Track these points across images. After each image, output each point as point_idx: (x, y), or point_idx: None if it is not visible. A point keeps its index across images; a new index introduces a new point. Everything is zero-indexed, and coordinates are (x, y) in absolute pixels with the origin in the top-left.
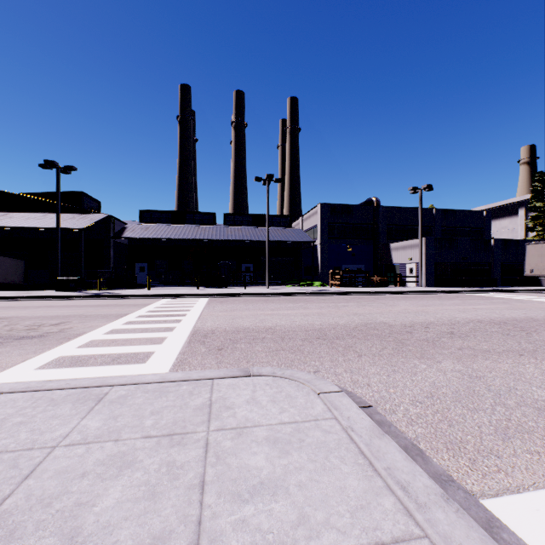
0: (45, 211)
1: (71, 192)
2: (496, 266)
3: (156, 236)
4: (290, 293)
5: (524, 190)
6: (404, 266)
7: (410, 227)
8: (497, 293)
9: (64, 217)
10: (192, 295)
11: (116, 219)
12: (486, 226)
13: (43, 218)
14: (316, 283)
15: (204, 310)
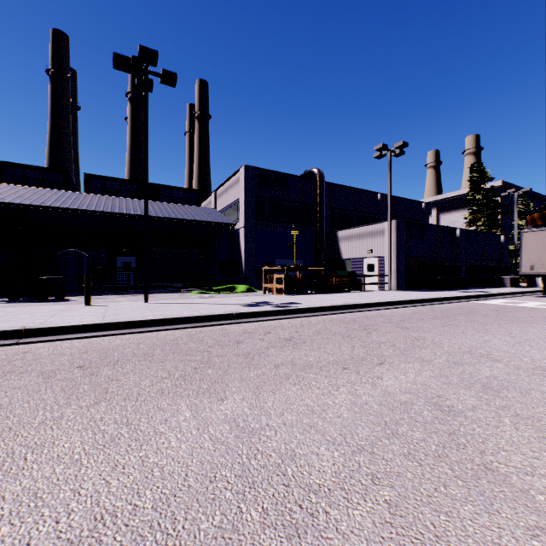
0: None
1: None
2: (461, 263)
3: None
4: (194, 317)
5: (431, 192)
6: (361, 262)
7: (354, 214)
8: (500, 298)
9: None
10: None
11: None
12: (425, 220)
13: None
14: (240, 286)
15: None
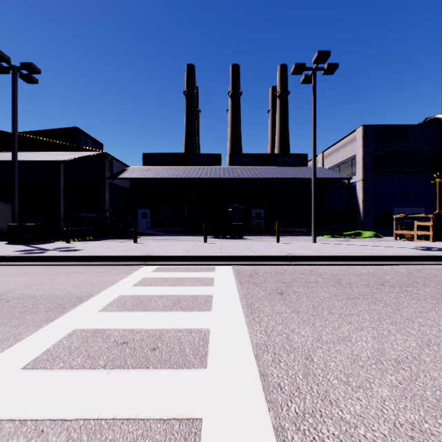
0: (39, 150)
1: (66, 128)
2: None
3: (155, 176)
4: (395, 256)
5: None
6: None
7: None
8: None
9: (52, 154)
10: (198, 259)
11: (114, 158)
12: None
13: (29, 154)
14: (365, 232)
15: None
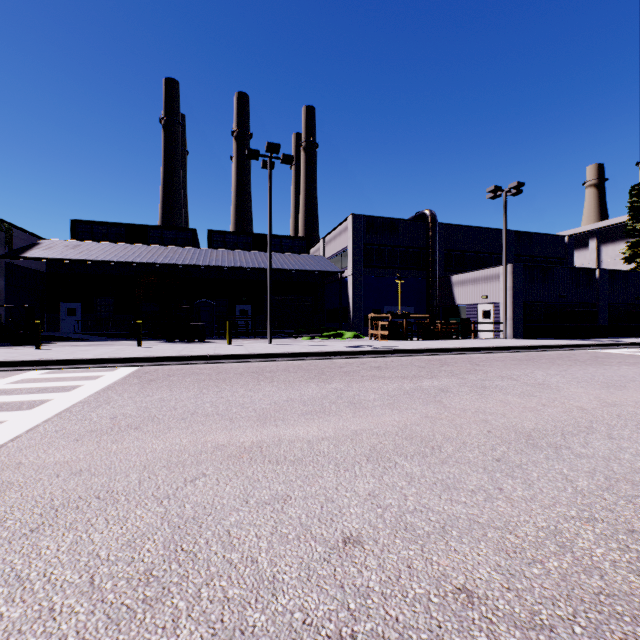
0: None
1: None
2: (602, 309)
3: (86, 257)
4: (310, 353)
5: (591, 218)
6: (475, 308)
7: (474, 255)
8: (631, 348)
9: None
10: (106, 362)
11: (14, 227)
12: (568, 257)
13: None
14: (347, 333)
15: (39, 426)
